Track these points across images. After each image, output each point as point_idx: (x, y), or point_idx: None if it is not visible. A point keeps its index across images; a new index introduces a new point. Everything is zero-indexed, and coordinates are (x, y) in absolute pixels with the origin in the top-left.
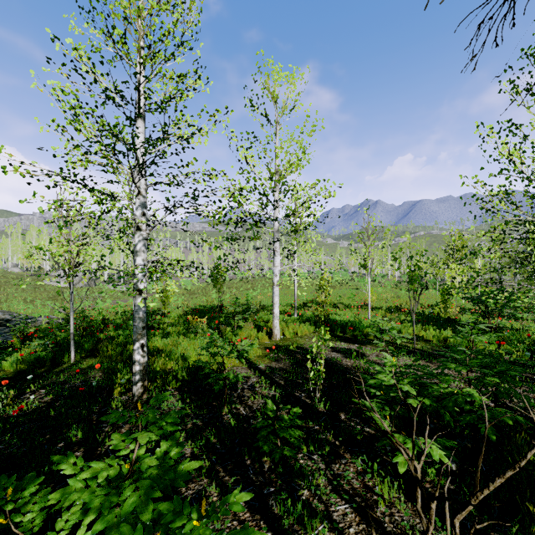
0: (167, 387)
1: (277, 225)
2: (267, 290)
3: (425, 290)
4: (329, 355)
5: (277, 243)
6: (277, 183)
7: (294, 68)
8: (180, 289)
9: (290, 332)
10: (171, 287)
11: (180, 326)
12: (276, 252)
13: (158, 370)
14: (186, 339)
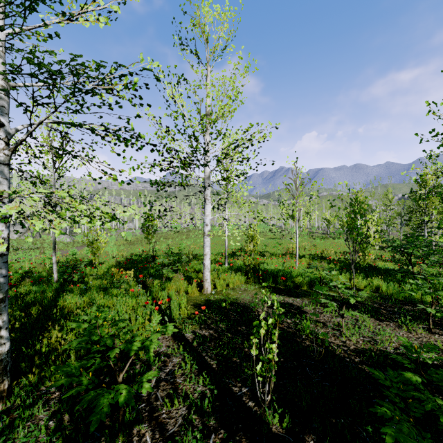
0: (46, 383)
1: (207, 171)
2: (199, 240)
3: (333, 239)
4: (267, 313)
5: (207, 191)
6: (207, 127)
7: (226, 1)
8: (121, 240)
9: (221, 284)
10: (112, 238)
11: (106, 279)
12: (207, 199)
13: (45, 350)
14: (105, 297)
